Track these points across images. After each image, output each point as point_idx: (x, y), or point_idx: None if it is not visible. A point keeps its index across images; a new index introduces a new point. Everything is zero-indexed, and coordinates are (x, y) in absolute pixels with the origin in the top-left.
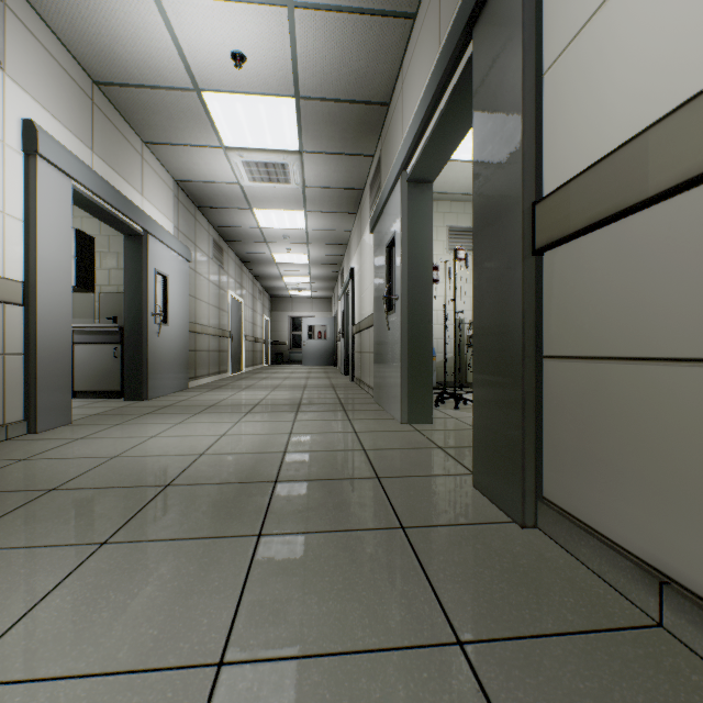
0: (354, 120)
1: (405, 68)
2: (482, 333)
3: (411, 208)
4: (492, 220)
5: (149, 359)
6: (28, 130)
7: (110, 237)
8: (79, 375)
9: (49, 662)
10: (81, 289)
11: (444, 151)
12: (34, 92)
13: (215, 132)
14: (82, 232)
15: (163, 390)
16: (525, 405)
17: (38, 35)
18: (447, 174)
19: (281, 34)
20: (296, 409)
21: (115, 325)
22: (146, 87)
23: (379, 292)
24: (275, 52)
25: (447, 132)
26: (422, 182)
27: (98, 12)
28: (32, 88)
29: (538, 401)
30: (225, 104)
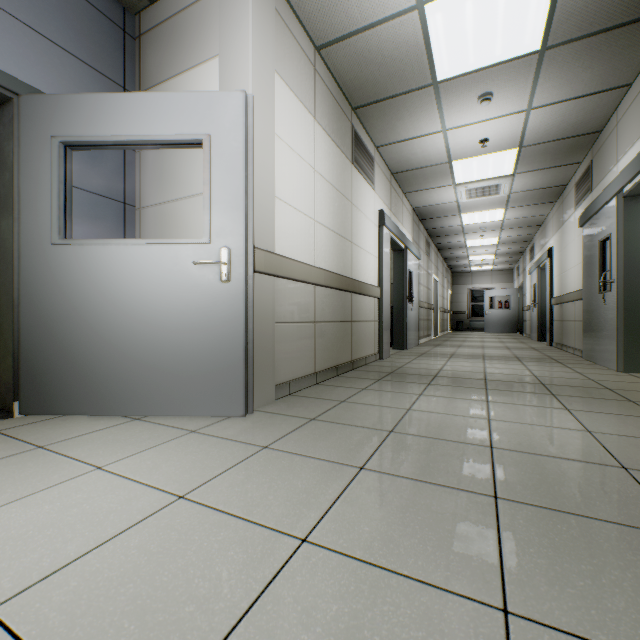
0: (565, 147)
1: (620, 113)
2: None
3: (626, 216)
4: None
5: (406, 325)
6: (380, 215)
7: None
8: None
9: (510, 402)
10: None
11: None
12: (379, 194)
13: (451, 178)
14: None
15: (410, 344)
16: None
17: (380, 166)
18: None
19: (517, 123)
20: (516, 359)
21: None
22: (418, 168)
23: (590, 274)
24: (510, 132)
25: None
26: (637, 196)
27: (410, 147)
28: (379, 193)
29: None
30: (465, 164)
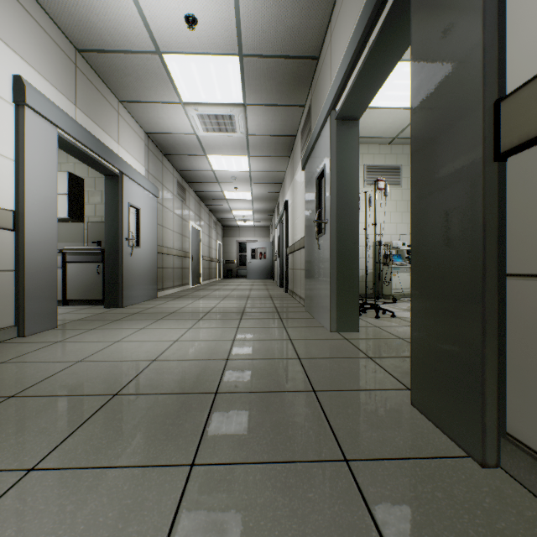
0: (288, 74)
1: (334, 21)
2: (424, 250)
3: (339, 142)
4: (438, 130)
5: (124, 275)
6: (17, 84)
7: (95, 179)
8: (71, 287)
9: None
10: (73, 219)
11: (371, 86)
12: (24, 54)
13: (175, 90)
14: (74, 174)
15: (135, 299)
16: (486, 329)
17: (28, 7)
18: (366, 120)
19: None
20: (239, 316)
21: (98, 248)
22: (118, 52)
23: (309, 218)
24: (221, 13)
25: (376, 66)
26: (349, 120)
27: None
28: (22, 50)
29: (501, 325)
30: (182, 65)
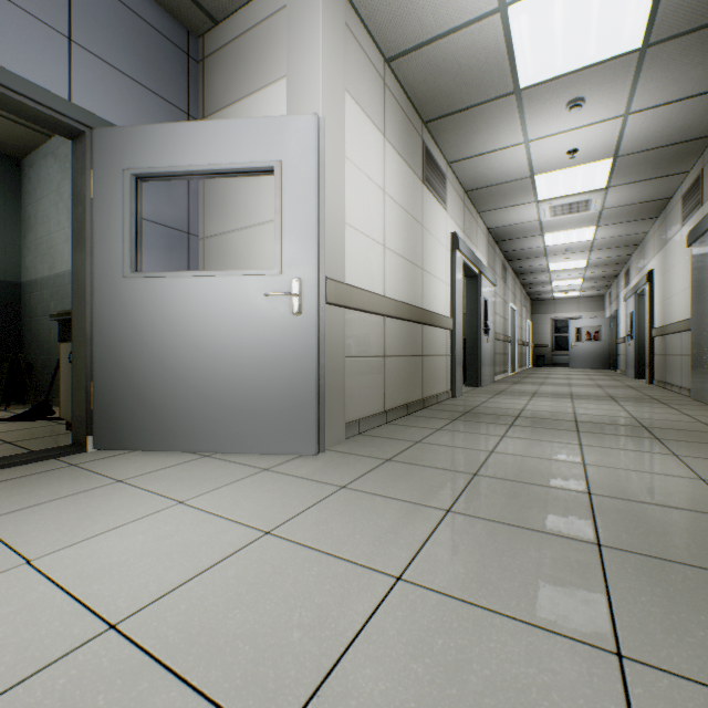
0: (670, 155)
1: None
2: None
3: None
4: None
5: (481, 359)
6: (453, 238)
7: None
8: None
9: (606, 446)
10: None
11: None
12: (451, 215)
13: (533, 194)
14: None
15: (485, 381)
16: None
17: (452, 183)
18: None
19: (612, 130)
20: (611, 399)
21: None
22: (496, 184)
23: (700, 301)
24: (603, 140)
25: None
26: None
27: (486, 161)
28: (451, 214)
29: None
30: (549, 178)
